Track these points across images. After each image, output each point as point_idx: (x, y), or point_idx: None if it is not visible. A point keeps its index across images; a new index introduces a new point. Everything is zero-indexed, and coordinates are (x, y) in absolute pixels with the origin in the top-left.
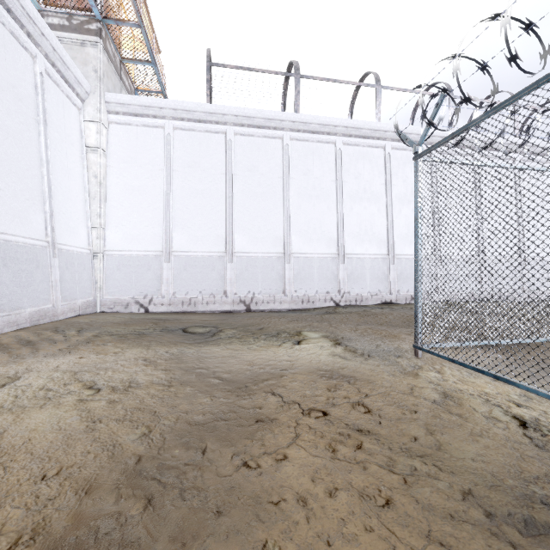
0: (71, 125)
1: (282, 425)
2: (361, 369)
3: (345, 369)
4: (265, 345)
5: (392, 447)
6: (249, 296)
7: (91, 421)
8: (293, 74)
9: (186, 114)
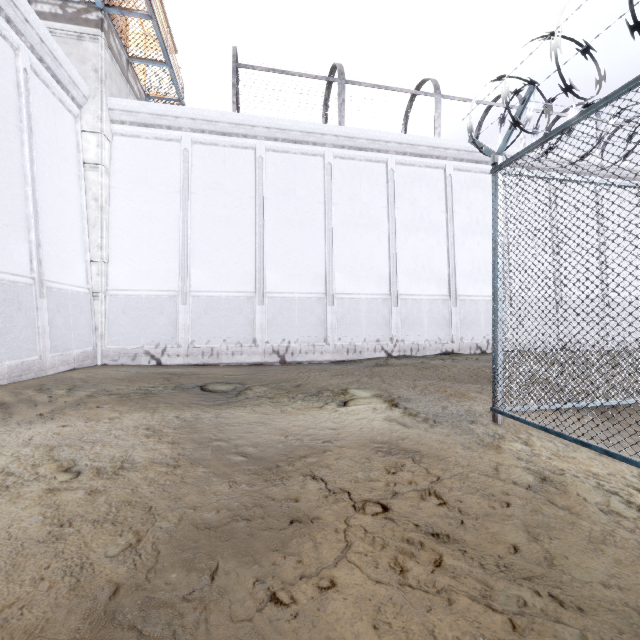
0: (65, 136)
1: (326, 528)
2: (427, 441)
3: (406, 440)
4: (303, 407)
5: (485, 564)
6: (284, 346)
7: (58, 524)
8: (336, 79)
9: (207, 125)
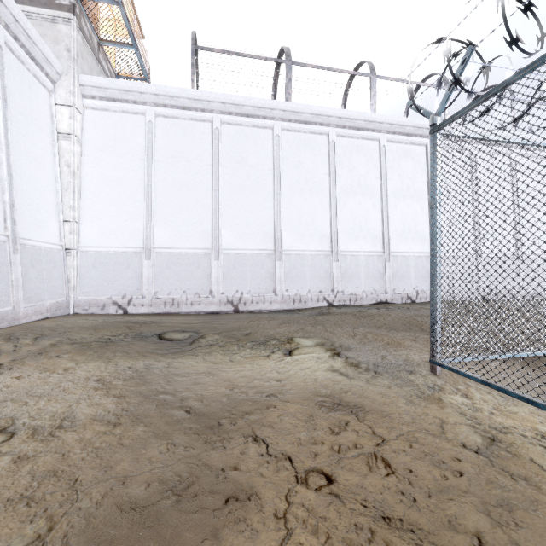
0: (39, 108)
1: (265, 508)
2: (369, 394)
3: (348, 393)
4: (251, 356)
5: None
6: (237, 296)
7: None
8: (284, 60)
9: (168, 100)
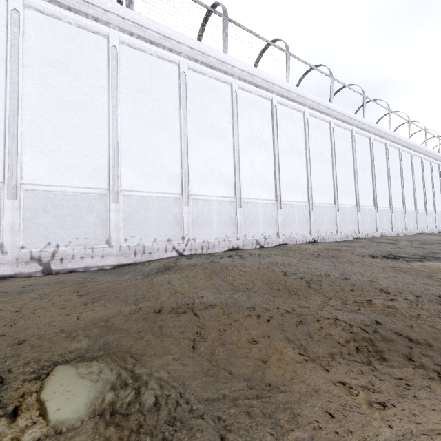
0: None
1: None
2: None
3: None
4: None
5: None
6: (49, 250)
7: None
8: None
9: None
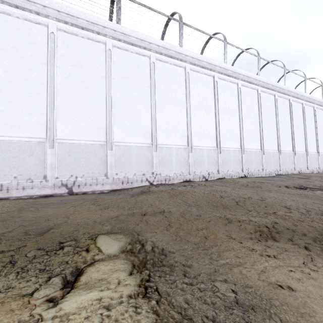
0: None
1: None
2: None
3: None
4: (0, 298)
5: None
6: (72, 180)
7: None
8: None
9: None
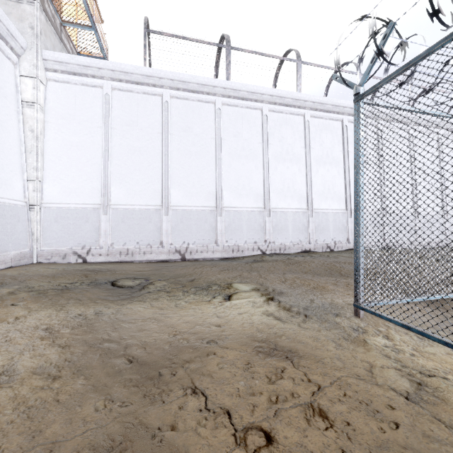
0: (4, 78)
1: None
2: (302, 338)
3: (283, 337)
4: (195, 301)
5: None
6: (184, 246)
7: None
8: (224, 45)
9: (124, 76)
